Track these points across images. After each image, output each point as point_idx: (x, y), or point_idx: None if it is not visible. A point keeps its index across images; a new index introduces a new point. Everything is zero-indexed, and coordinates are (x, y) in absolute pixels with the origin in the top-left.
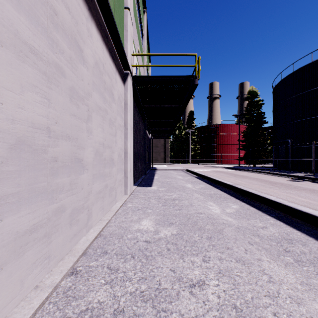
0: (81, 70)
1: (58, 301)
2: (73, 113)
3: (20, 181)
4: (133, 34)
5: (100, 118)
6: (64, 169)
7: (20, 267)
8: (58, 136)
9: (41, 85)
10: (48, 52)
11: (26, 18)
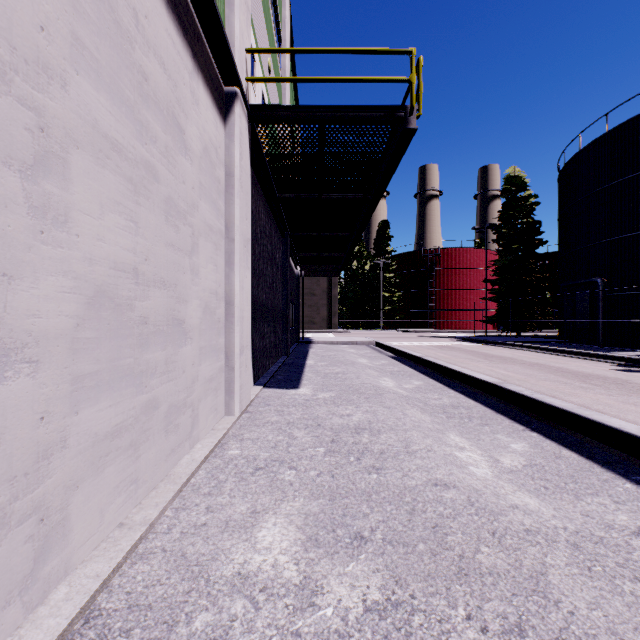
0: None
1: None
2: None
3: None
4: (254, 14)
5: (117, 180)
6: None
7: None
8: None
9: None
10: None
11: None
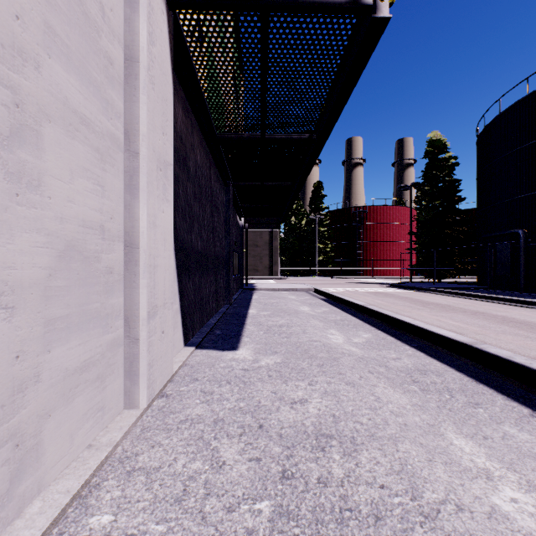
0: None
1: None
2: None
3: None
4: None
5: None
6: None
7: None
8: None
9: None
10: None
11: None
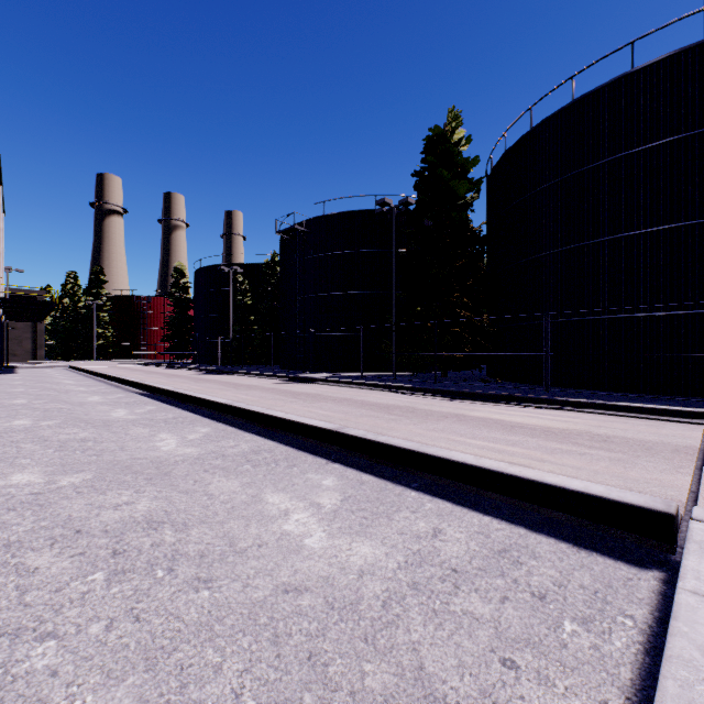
0: None
1: None
2: None
3: None
4: None
5: None
6: None
7: None
8: None
9: None
10: None
11: None
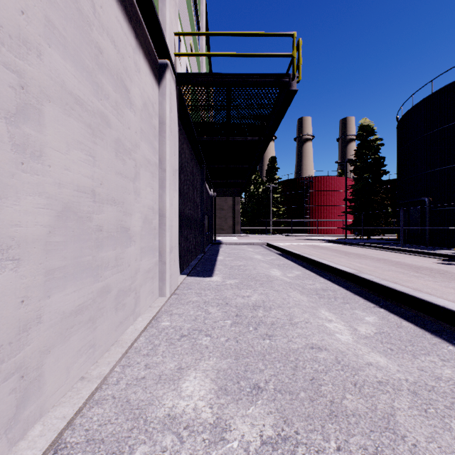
0: None
1: None
2: None
3: None
4: (180, 8)
5: (79, 126)
6: None
7: None
8: None
9: None
10: None
11: None
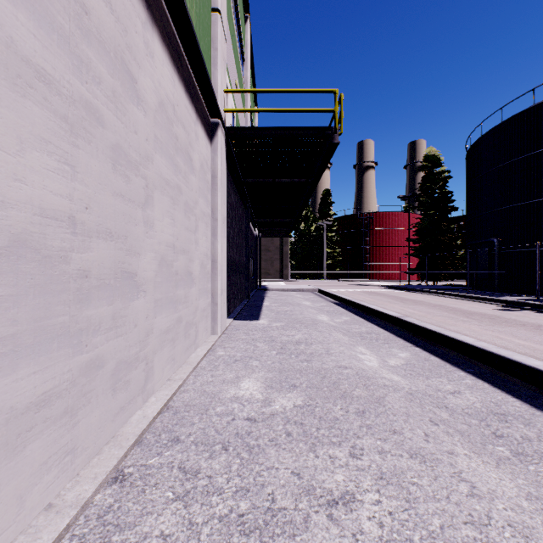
0: (133, 116)
1: (88, 534)
2: (118, 190)
3: (17, 315)
4: (227, 55)
5: (167, 200)
6: (102, 291)
7: (18, 472)
8: (91, 232)
9: (58, 139)
10: (71, 80)
11: (29, 16)
